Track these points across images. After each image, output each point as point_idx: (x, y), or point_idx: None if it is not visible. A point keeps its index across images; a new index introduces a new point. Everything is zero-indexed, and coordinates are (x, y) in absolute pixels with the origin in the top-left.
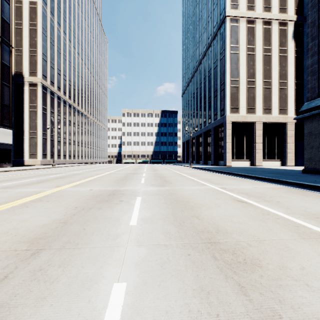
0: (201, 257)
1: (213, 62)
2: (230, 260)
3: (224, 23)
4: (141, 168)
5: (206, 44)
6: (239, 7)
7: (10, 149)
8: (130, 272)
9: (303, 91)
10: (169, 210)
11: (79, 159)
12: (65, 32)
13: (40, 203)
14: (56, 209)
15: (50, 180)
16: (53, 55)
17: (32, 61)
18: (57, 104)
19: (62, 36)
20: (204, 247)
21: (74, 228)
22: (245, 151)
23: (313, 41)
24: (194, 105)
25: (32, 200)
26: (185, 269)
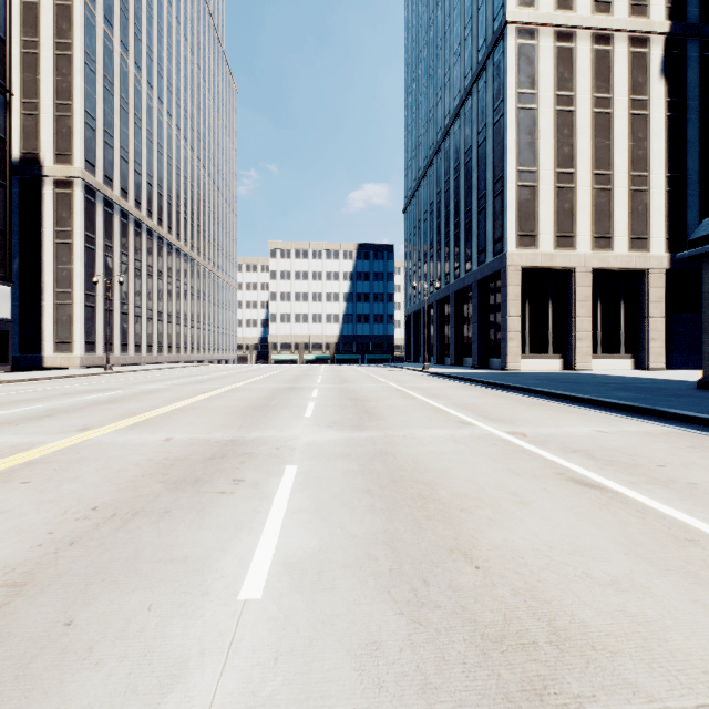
0: None
1: (477, 131)
2: None
3: (503, 39)
4: (310, 376)
5: (461, 91)
6: (537, 3)
7: (7, 332)
8: None
9: (686, 196)
10: (375, 520)
11: (172, 353)
12: (138, 64)
13: None
14: (31, 516)
15: (79, 408)
16: (111, 117)
17: (62, 129)
18: (121, 228)
19: (131, 73)
20: None
21: (33, 620)
22: (552, 335)
23: None
24: (433, 230)
25: None
26: None
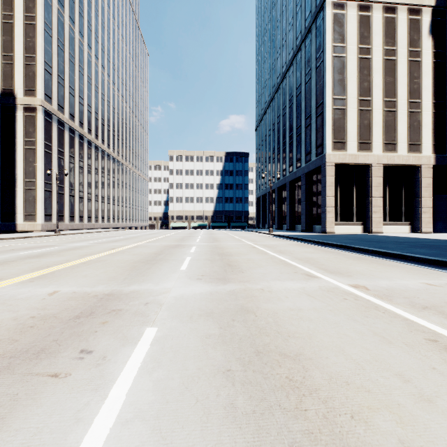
0: None
1: (305, 74)
2: None
3: (323, 10)
4: (192, 237)
5: (293, 48)
6: None
7: None
8: None
9: (446, 116)
10: (237, 446)
11: (105, 222)
12: (81, 33)
13: None
14: None
15: (8, 262)
16: (63, 66)
17: (29, 73)
18: (69, 139)
19: (77, 38)
20: None
21: None
22: (356, 209)
23: None
24: (275, 141)
25: None
26: None
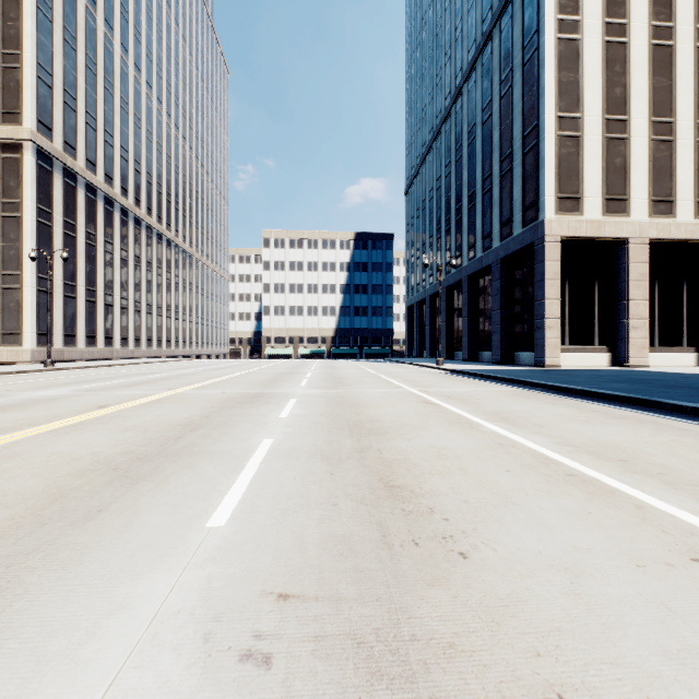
0: None
1: (500, 80)
2: None
3: None
4: (295, 374)
5: (477, 39)
6: None
7: None
8: None
9: None
10: None
11: (152, 347)
12: (110, 22)
13: None
14: None
15: None
16: (74, 76)
17: (9, 82)
18: (86, 204)
19: (100, 31)
20: None
21: None
22: (597, 323)
23: None
24: (441, 208)
25: None
26: None
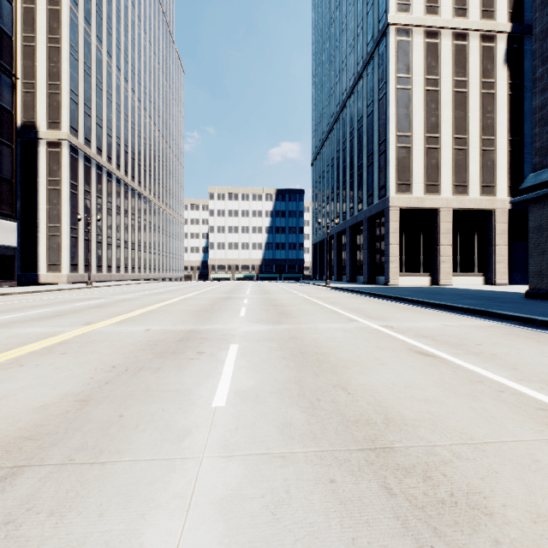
0: (359, 488)
1: (367, 105)
2: (421, 495)
3: (386, 36)
4: (241, 289)
5: (354, 74)
6: (411, 9)
7: (13, 256)
8: (204, 531)
9: (523, 154)
10: (289, 372)
11: (135, 272)
12: (110, 53)
13: (47, 358)
14: (75, 370)
15: (78, 311)
16: (90, 93)
17: (53, 103)
18: (97, 177)
19: (104, 60)
20: (362, 460)
21: (100, 414)
22: (422, 259)
23: (545, 64)
24: (334, 179)
25: (34, 351)
26: (326, 522)
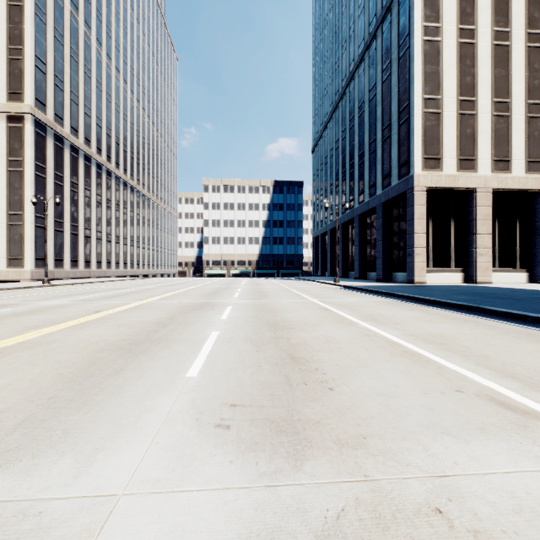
0: None
1: (382, 69)
2: None
3: None
4: (229, 289)
5: (365, 38)
6: None
7: None
8: None
9: None
10: None
11: (120, 268)
12: (88, 23)
13: None
14: None
15: None
16: (62, 64)
17: (14, 70)
18: (71, 160)
19: (81, 29)
20: None
21: None
22: (453, 251)
23: None
24: (338, 163)
25: None
26: None
